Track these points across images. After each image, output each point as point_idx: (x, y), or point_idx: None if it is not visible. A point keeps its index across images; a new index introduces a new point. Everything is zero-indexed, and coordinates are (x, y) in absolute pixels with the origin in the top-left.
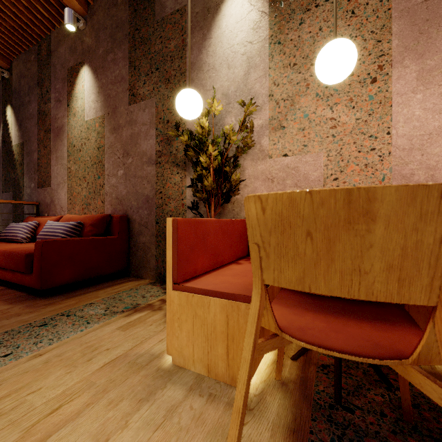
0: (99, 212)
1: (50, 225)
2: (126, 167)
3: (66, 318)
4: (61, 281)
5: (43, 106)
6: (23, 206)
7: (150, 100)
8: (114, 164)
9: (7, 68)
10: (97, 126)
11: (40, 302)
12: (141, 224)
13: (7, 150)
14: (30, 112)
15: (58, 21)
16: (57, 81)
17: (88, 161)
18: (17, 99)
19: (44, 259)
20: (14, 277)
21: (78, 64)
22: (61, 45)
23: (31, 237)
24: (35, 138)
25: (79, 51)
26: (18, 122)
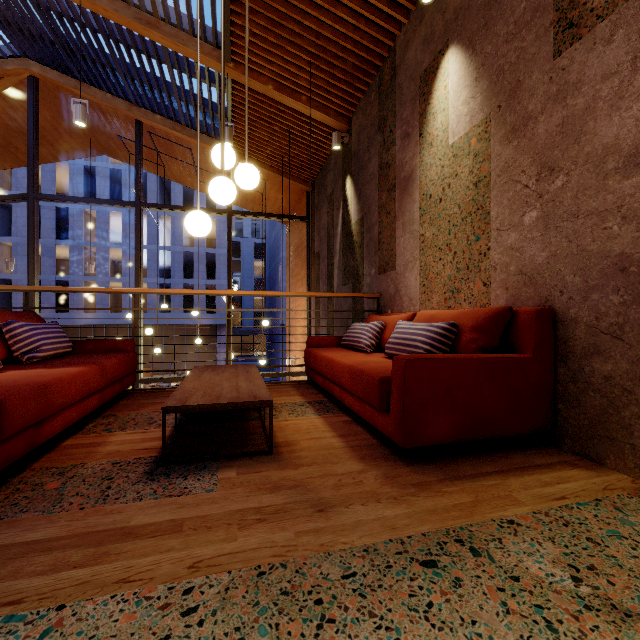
0: (476, 304)
1: (402, 328)
2: (545, 201)
3: (472, 559)
4: (432, 437)
5: (386, 155)
6: (362, 300)
7: (632, 1)
8: (512, 204)
9: (347, 130)
10: (472, 144)
11: (403, 474)
12: (596, 328)
13: (346, 233)
14: (370, 173)
15: (405, 13)
16: (404, 108)
17: (455, 215)
18: (356, 163)
19: (407, 392)
20: (362, 410)
21: (436, 56)
22: (409, 47)
23: (375, 344)
24: (376, 206)
25: (438, 33)
26: (357, 193)
